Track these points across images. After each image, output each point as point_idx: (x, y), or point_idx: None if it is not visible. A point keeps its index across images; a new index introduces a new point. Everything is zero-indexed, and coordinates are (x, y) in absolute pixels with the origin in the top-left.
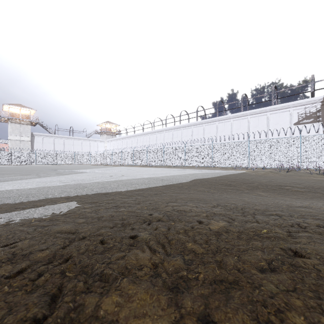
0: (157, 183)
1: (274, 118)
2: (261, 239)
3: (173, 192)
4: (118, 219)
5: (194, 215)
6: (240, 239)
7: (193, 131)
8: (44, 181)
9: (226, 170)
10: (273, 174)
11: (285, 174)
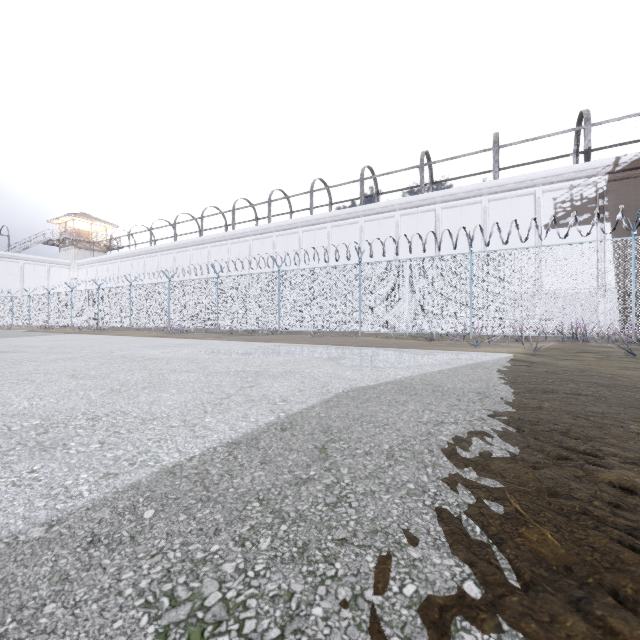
0: None
1: (499, 212)
2: None
3: None
4: None
5: None
6: None
7: (301, 240)
8: None
9: (427, 347)
10: None
11: None
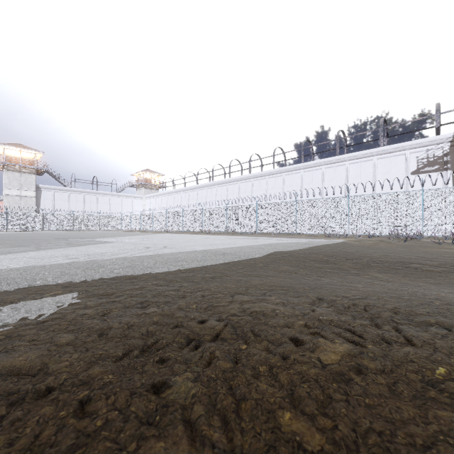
0: (216, 258)
1: (383, 165)
2: (450, 401)
3: (241, 274)
4: (138, 334)
5: (283, 324)
6: (398, 396)
7: (268, 183)
8: (41, 256)
9: (317, 238)
10: (386, 245)
11: (403, 244)
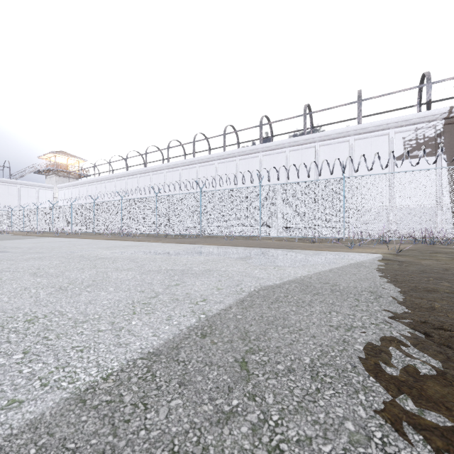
0: None
1: (362, 148)
2: None
3: None
4: None
5: None
6: None
7: (217, 170)
8: None
9: (313, 249)
10: None
11: None
